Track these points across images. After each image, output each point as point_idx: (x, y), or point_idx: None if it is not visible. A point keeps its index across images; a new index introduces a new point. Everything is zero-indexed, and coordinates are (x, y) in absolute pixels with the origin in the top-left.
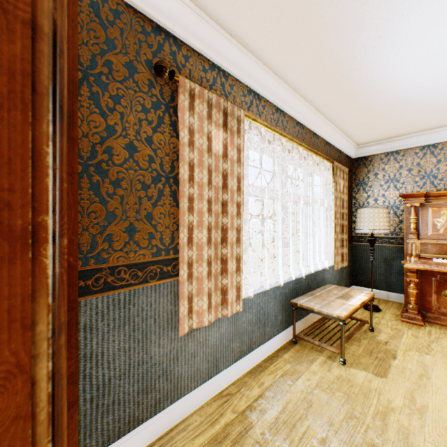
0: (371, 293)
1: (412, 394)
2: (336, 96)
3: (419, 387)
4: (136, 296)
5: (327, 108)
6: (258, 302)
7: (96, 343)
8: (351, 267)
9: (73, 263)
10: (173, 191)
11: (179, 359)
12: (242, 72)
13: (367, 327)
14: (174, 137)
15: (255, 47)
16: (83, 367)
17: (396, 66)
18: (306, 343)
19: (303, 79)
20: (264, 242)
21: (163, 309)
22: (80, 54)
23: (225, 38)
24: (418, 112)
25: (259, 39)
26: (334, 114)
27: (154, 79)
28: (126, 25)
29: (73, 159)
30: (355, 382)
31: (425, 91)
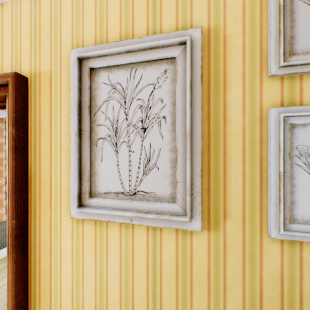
0: None
1: None
2: None
3: None
4: None
5: None
6: None
7: None
8: None
9: None
10: None
11: None
12: None
13: None
14: None
15: None
16: None
17: None
18: None
19: None
20: None
21: None
22: None
23: None
24: None
25: None
26: None
27: None
28: None
29: None
30: None
31: None
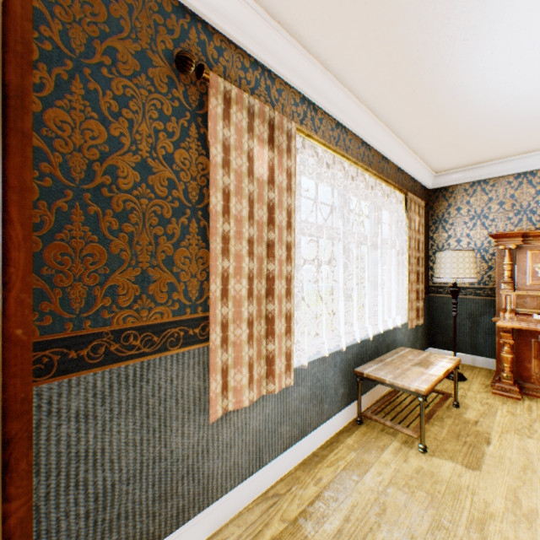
0: (456, 359)
1: (515, 494)
2: (412, 108)
3: (523, 483)
4: (151, 369)
5: (400, 124)
6: (313, 372)
7: (94, 437)
8: (428, 325)
9: (23, 338)
10: (202, 228)
11: (209, 451)
12: (293, 74)
13: (451, 401)
14: (204, 155)
15: (311, 39)
16: (75, 471)
17: (492, 67)
18: (375, 423)
19: (371, 84)
20: (320, 294)
21: (189, 385)
22: (70, 36)
23: (271, 27)
24: (514, 130)
25: (316, 29)
26: (409, 132)
27: (176, 76)
28: (137, 1)
29: (23, 167)
30: (440, 477)
31: (526, 102)
